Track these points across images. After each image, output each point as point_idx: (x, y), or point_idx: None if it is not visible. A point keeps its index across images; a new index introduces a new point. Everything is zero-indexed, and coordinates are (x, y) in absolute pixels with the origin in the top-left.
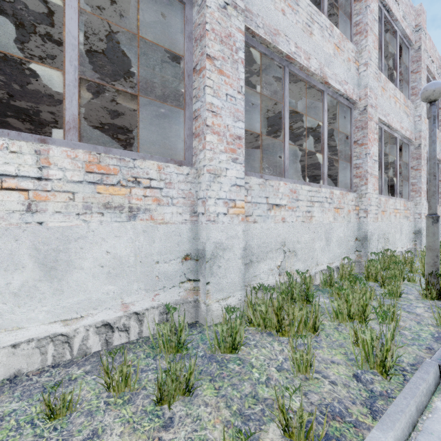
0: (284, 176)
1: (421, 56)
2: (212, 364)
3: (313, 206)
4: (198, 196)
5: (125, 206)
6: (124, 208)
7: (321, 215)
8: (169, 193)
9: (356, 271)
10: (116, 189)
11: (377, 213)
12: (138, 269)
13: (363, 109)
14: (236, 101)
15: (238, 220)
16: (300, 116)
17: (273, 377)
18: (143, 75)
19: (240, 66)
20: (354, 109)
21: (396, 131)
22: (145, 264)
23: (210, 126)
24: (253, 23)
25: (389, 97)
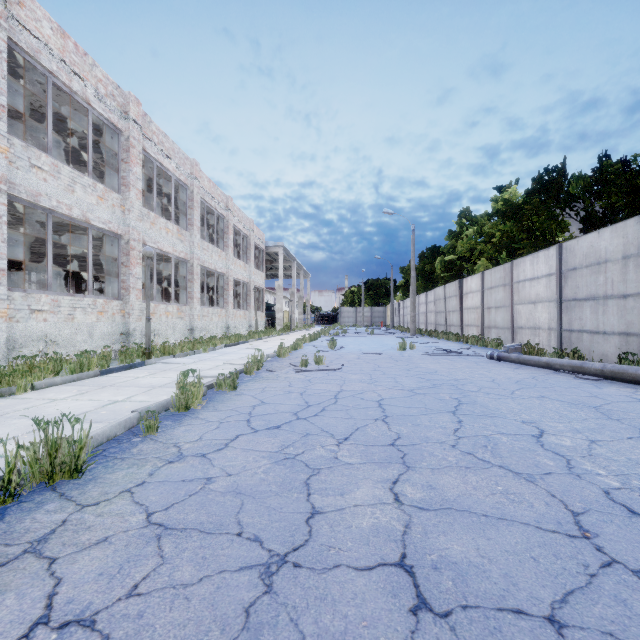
0: (48, 289)
1: (194, 198)
2: None
3: (76, 310)
4: None
5: None
6: None
7: (84, 317)
8: None
9: None
10: None
11: (141, 315)
12: None
13: (128, 242)
14: (0, 248)
15: (3, 320)
16: (80, 228)
17: None
18: None
19: (4, 226)
20: (122, 239)
21: (170, 253)
22: None
23: None
24: (16, 190)
25: (160, 229)
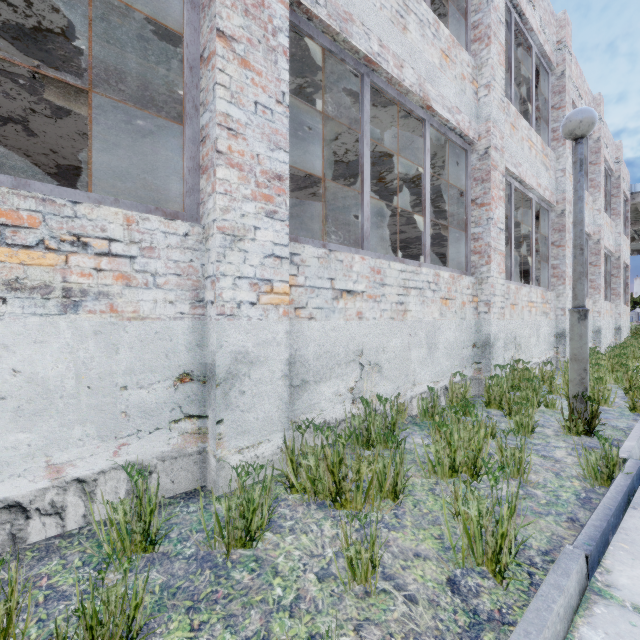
0: (363, 246)
1: (565, 86)
2: (203, 572)
3: (409, 294)
4: (206, 272)
5: (56, 286)
6: (52, 290)
7: (421, 308)
8: (148, 267)
9: (474, 392)
10: (34, 255)
11: (503, 306)
12: (84, 400)
13: (484, 153)
14: (273, 116)
15: (278, 314)
16: (395, 162)
17: (307, 594)
18: (140, 80)
19: (280, 59)
20: (471, 153)
21: (531, 189)
22: (98, 391)
23: (224, 153)
24: None
25: (522, 139)
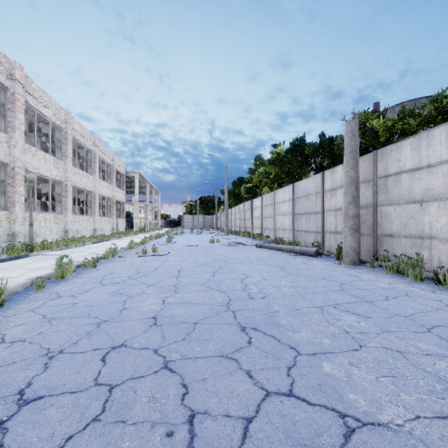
0: None
1: (68, 137)
2: None
3: None
4: None
5: None
6: None
7: None
8: None
9: None
10: None
11: (24, 221)
12: None
13: (13, 168)
14: None
15: None
16: None
17: None
18: None
19: None
20: (8, 166)
21: (48, 176)
22: None
23: None
24: None
25: (40, 159)
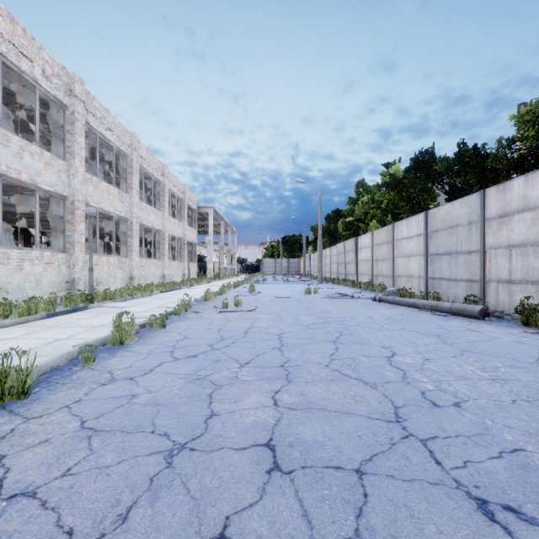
0: None
1: (133, 165)
2: None
3: (24, 262)
4: None
5: None
6: None
7: (32, 267)
8: None
9: None
10: None
11: (84, 266)
12: None
13: (72, 202)
14: None
15: None
16: (28, 189)
17: None
18: None
19: None
20: (67, 200)
21: (111, 212)
22: None
23: None
24: None
25: (102, 191)
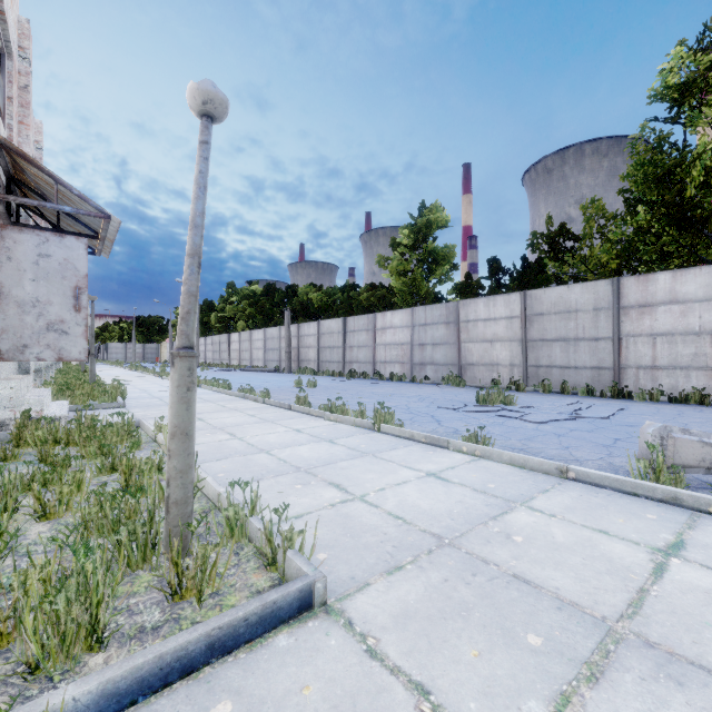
0: None
1: None
2: None
3: None
4: None
5: None
6: None
7: None
8: None
9: None
10: None
11: None
12: None
13: None
14: None
15: None
16: None
17: None
18: None
19: None
20: None
21: None
22: None
23: None
24: None
25: None
